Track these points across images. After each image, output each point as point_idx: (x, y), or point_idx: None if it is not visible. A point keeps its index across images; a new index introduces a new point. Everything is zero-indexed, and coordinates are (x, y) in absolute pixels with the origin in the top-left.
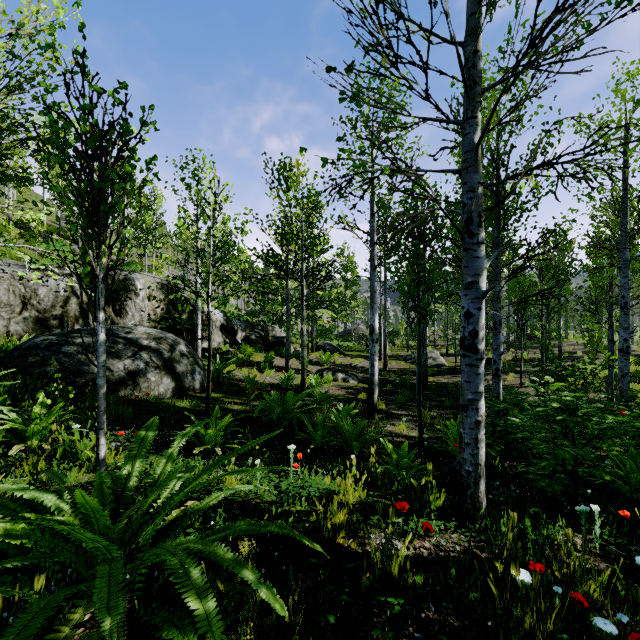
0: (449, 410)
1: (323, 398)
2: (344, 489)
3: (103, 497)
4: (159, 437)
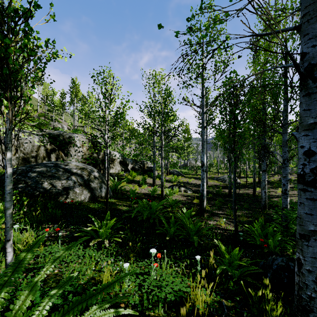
0: (247, 211)
1: (173, 203)
2: (194, 297)
3: None
4: (74, 229)
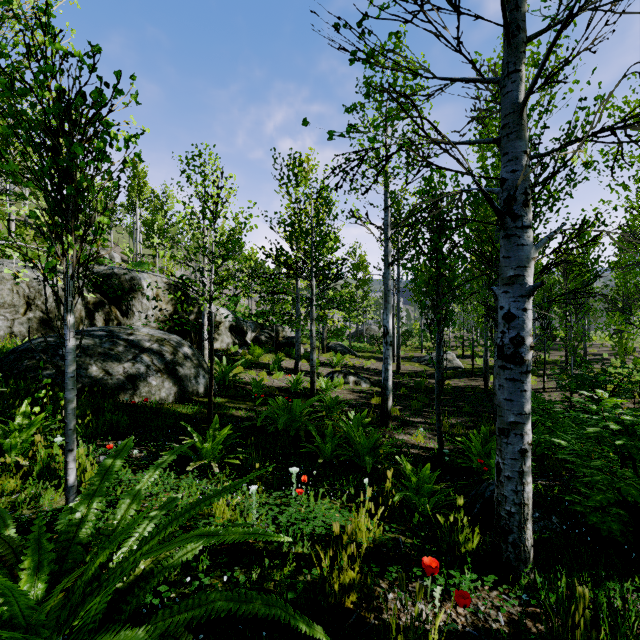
0: (468, 417)
1: (333, 404)
2: (355, 527)
3: (40, 555)
4: (154, 448)
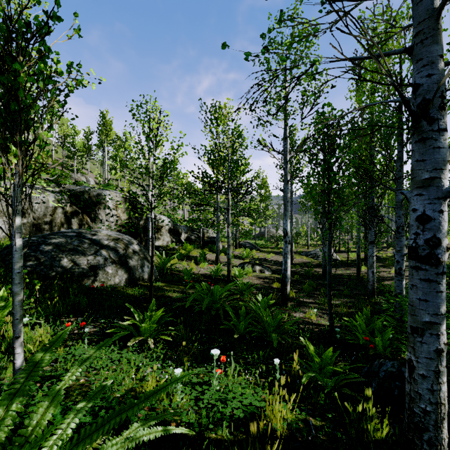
0: (348, 298)
1: (245, 288)
2: (270, 413)
3: None
4: (105, 324)
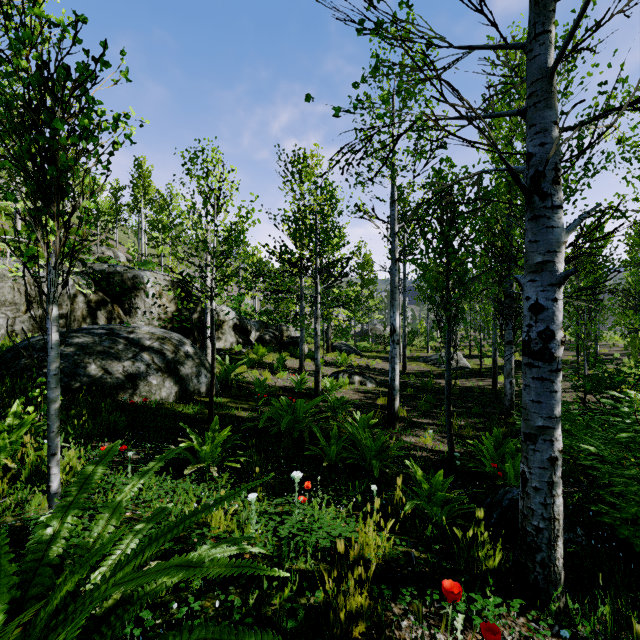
0: (478, 418)
1: (338, 404)
2: (363, 540)
3: None
4: (152, 450)
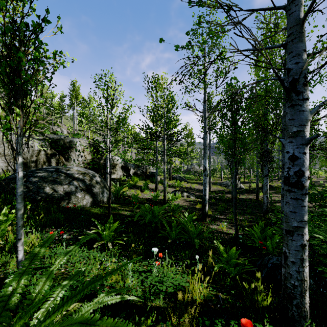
0: (249, 215)
1: (176, 208)
2: (192, 289)
3: None
4: (77, 233)
